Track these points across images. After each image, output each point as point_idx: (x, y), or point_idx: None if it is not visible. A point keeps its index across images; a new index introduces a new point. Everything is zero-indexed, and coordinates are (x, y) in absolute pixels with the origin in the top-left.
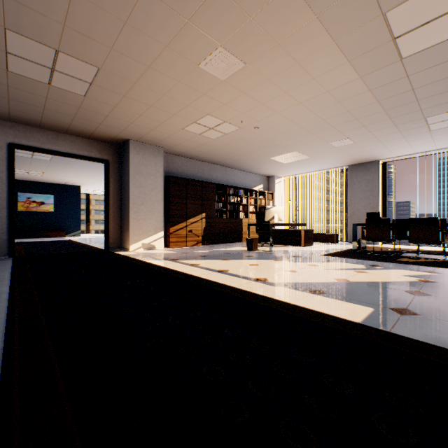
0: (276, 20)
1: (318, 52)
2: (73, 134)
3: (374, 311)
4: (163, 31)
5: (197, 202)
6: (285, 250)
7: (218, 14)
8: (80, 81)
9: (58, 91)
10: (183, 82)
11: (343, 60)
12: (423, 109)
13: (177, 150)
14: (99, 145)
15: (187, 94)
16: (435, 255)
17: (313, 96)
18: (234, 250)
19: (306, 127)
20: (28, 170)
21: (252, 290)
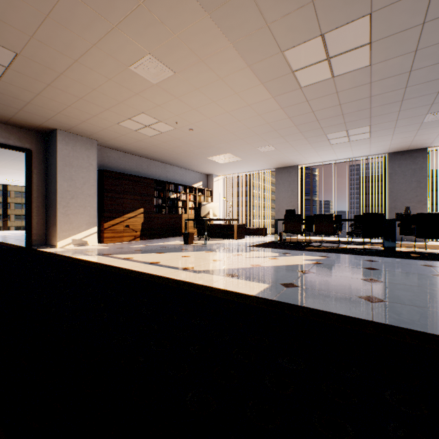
0: (198, 41)
1: (237, 72)
2: None
3: (269, 286)
4: (90, 30)
5: (134, 197)
6: (219, 243)
7: (144, 26)
8: None
9: None
10: (114, 80)
11: (258, 82)
12: (323, 127)
13: (113, 144)
14: (18, 132)
15: (120, 92)
16: (334, 243)
17: (237, 107)
18: (171, 244)
19: (235, 133)
20: None
21: (177, 278)
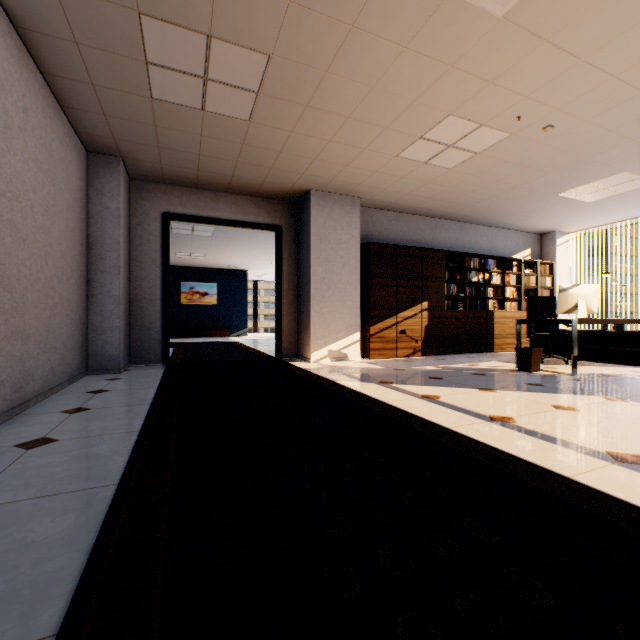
0: None
1: None
2: (235, 192)
3: None
4: None
5: (413, 284)
6: (605, 373)
7: None
8: (242, 92)
9: (214, 119)
10: (412, 46)
11: None
12: None
13: (381, 200)
14: (268, 204)
15: (417, 76)
16: None
17: None
18: (488, 368)
19: None
20: (189, 252)
21: None
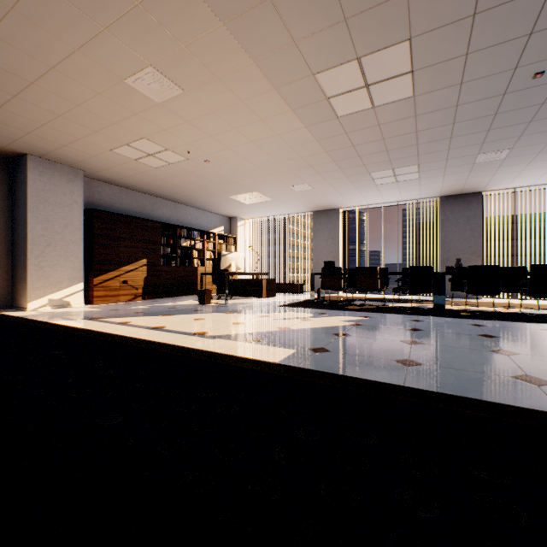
0: (212, 55)
1: (261, 95)
2: None
3: (296, 352)
4: (71, 31)
5: (134, 245)
6: (243, 302)
7: (143, 32)
8: None
9: None
10: (105, 95)
11: (287, 108)
12: (366, 165)
13: (105, 176)
14: None
15: (113, 110)
16: (379, 302)
17: (264, 137)
18: (182, 304)
19: (263, 168)
20: None
21: (185, 345)
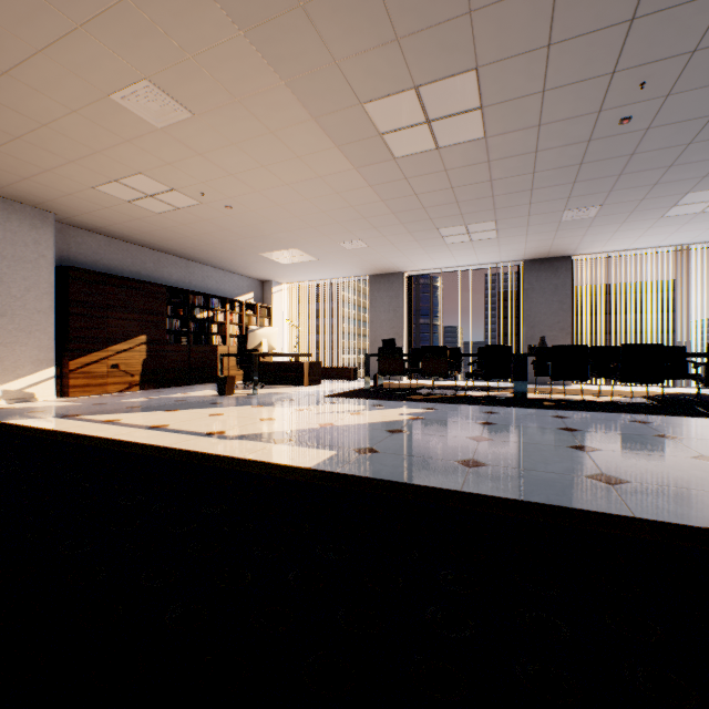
0: (230, 71)
1: (297, 125)
2: None
3: (336, 454)
4: (31, 26)
5: (129, 316)
6: (278, 392)
7: (134, 34)
8: None
9: None
10: (83, 113)
11: (330, 143)
12: (433, 219)
13: (87, 222)
14: None
15: (96, 135)
16: (451, 390)
17: (302, 178)
18: (196, 395)
19: (303, 218)
20: None
21: (192, 448)
